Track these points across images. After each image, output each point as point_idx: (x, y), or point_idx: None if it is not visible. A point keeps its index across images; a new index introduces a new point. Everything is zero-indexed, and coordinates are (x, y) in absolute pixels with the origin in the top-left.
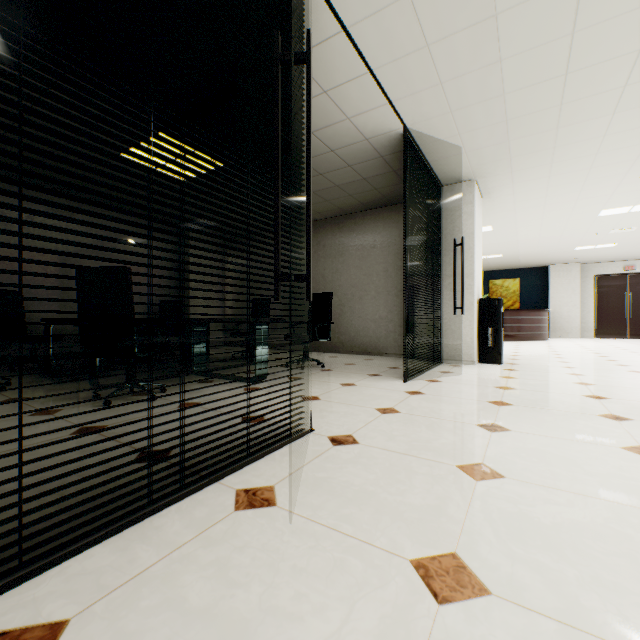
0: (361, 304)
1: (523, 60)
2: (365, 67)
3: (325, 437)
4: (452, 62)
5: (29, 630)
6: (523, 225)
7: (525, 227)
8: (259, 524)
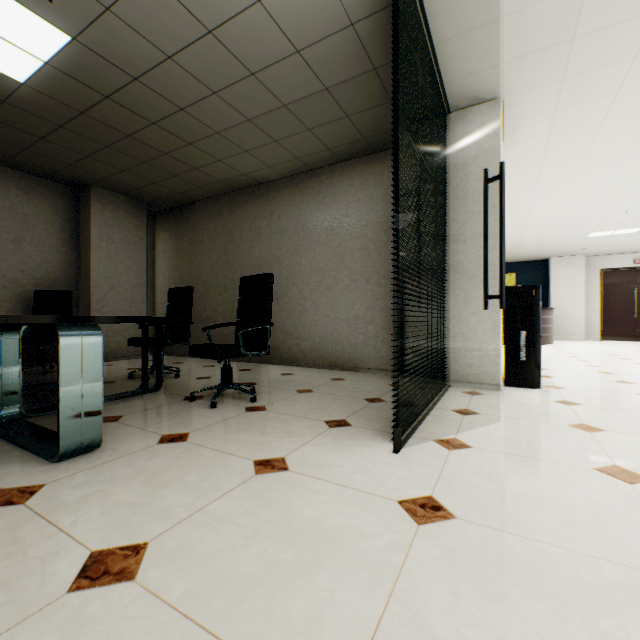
0: (329, 297)
1: None
2: None
3: None
4: None
5: None
6: (542, 196)
7: (543, 200)
8: None
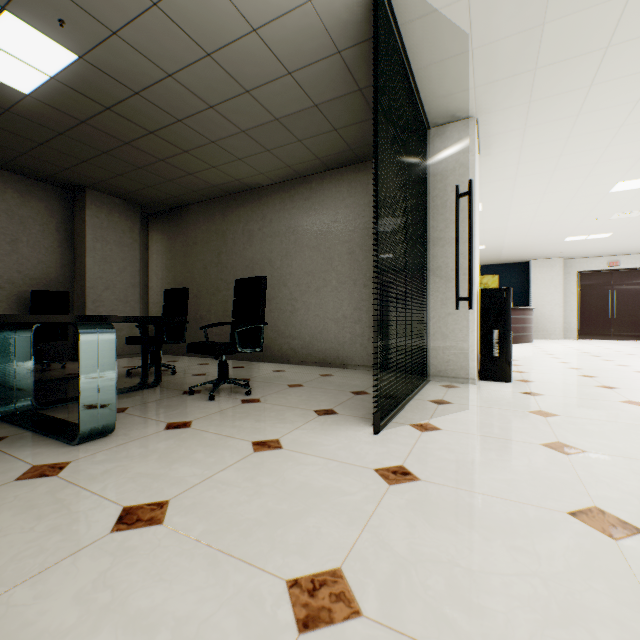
0: (319, 298)
1: None
2: None
3: None
4: None
5: None
6: (519, 203)
7: (520, 207)
8: None
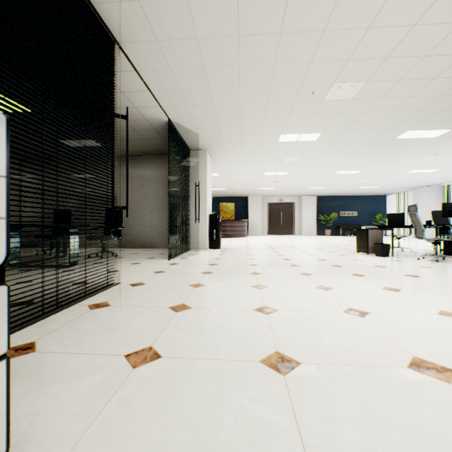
0: (142, 215)
1: (222, 107)
2: (147, 88)
3: (128, 284)
4: (192, 99)
5: (18, 346)
6: (233, 175)
7: (234, 176)
8: (106, 311)
